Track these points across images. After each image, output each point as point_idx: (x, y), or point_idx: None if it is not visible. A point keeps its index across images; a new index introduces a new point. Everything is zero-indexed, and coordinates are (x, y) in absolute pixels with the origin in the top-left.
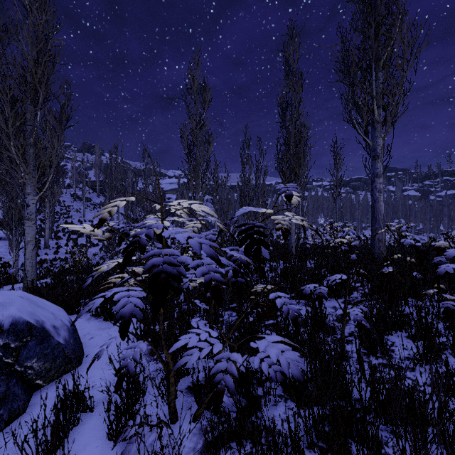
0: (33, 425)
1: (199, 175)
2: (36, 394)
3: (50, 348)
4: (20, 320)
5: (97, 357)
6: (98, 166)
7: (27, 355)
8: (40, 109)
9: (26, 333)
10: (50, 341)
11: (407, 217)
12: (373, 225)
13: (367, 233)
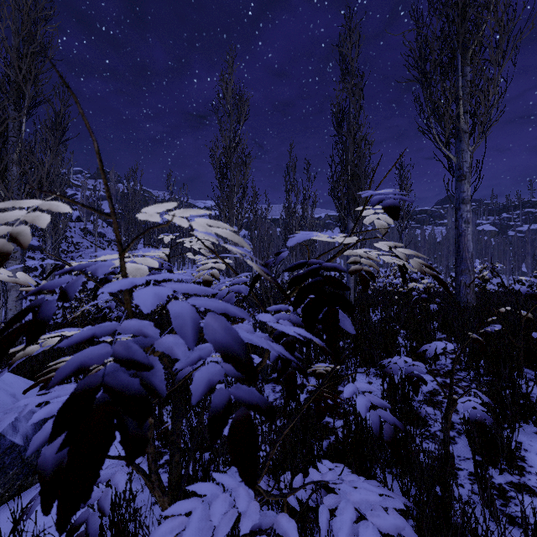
0: None
1: (233, 204)
2: None
3: None
4: None
5: (29, 510)
6: (114, 195)
7: None
8: (25, 116)
9: None
10: None
11: (482, 257)
12: (458, 266)
13: None
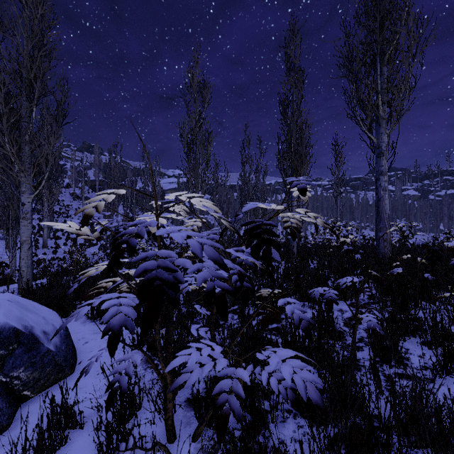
0: (11, 449)
1: (199, 174)
2: (23, 407)
3: (39, 355)
4: (6, 327)
5: (85, 371)
6: (97, 166)
7: (13, 364)
8: (35, 105)
9: (13, 340)
10: (39, 348)
11: (406, 217)
12: (378, 224)
13: (367, 233)
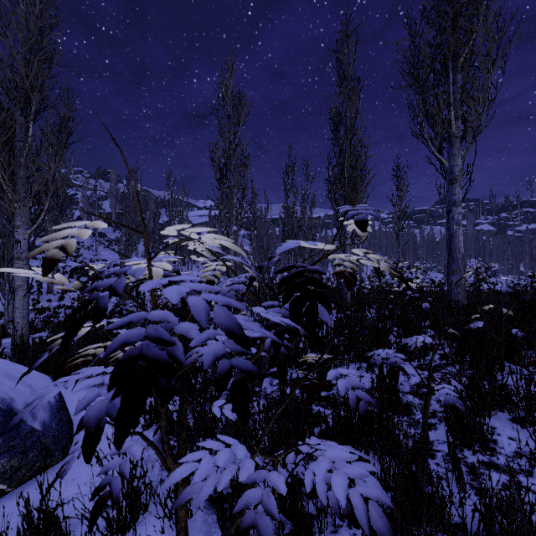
0: None
1: (233, 205)
2: None
3: (19, 437)
4: None
5: (62, 472)
6: (114, 195)
7: None
8: (32, 121)
9: None
10: (19, 428)
11: (480, 256)
12: (450, 266)
13: (434, 275)
